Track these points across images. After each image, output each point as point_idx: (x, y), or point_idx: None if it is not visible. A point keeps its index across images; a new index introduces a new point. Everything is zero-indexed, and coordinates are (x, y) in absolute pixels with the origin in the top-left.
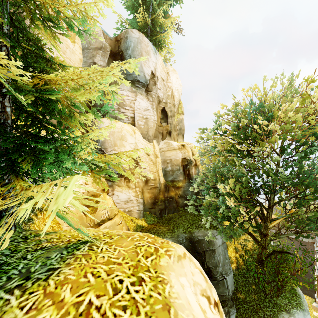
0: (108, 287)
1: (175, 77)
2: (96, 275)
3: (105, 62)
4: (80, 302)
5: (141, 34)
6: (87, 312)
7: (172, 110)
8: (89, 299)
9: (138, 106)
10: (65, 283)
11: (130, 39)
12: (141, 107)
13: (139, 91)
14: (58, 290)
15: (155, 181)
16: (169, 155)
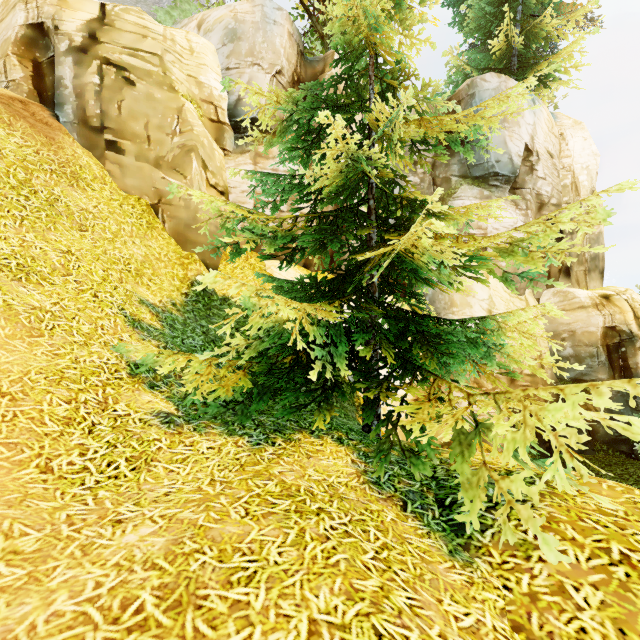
0: (634, 544)
1: (579, 139)
2: (599, 523)
3: (430, 155)
4: (606, 549)
5: (503, 77)
6: (628, 562)
7: (573, 218)
8: (617, 549)
9: (495, 223)
10: (558, 521)
11: (481, 95)
12: (501, 225)
13: (497, 194)
14: (555, 526)
15: (534, 377)
16: (566, 321)
